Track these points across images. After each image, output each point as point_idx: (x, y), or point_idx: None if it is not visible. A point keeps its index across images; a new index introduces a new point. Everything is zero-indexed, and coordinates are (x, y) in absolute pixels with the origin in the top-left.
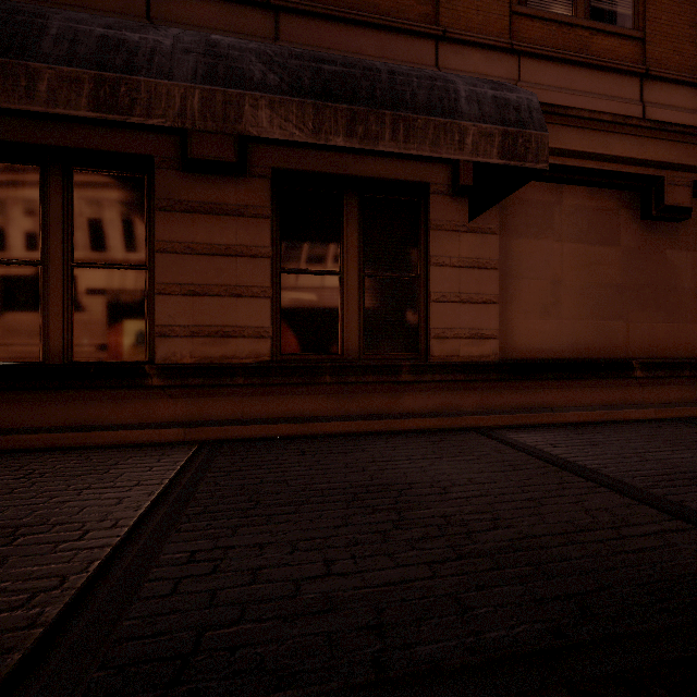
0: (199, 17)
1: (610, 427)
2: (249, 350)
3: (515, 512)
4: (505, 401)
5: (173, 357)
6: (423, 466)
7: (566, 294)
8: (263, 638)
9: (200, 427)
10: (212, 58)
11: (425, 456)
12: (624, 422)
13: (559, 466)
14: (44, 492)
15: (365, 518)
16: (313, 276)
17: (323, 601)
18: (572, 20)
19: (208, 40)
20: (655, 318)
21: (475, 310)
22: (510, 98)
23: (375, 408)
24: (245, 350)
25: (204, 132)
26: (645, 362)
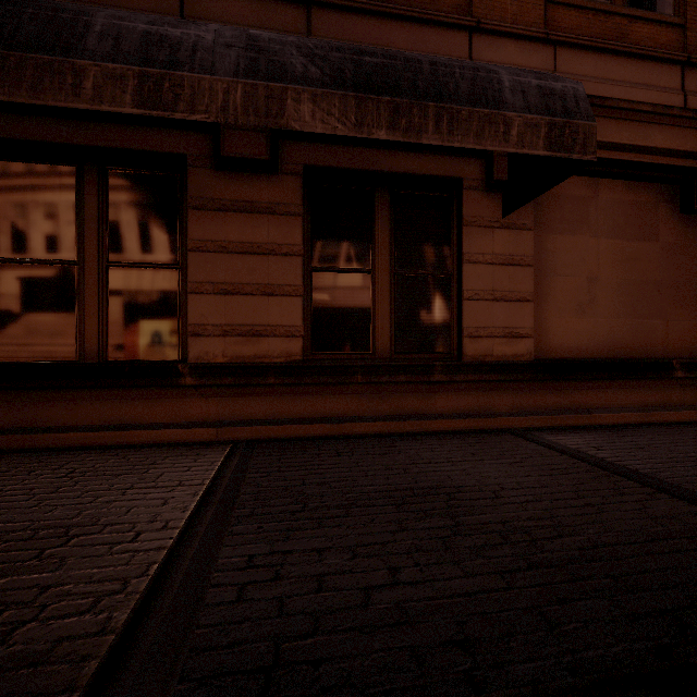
0: (232, 14)
1: (651, 429)
2: (281, 349)
3: (576, 519)
4: (540, 402)
5: (206, 356)
6: (465, 469)
7: (603, 292)
8: (344, 652)
9: (233, 427)
10: (254, 52)
11: (465, 459)
12: (664, 424)
13: (609, 470)
14: (88, 492)
15: (419, 523)
16: (344, 274)
17: (398, 612)
18: (609, 7)
19: (249, 34)
20: (695, 316)
21: (509, 309)
22: (555, 87)
23: (406, 409)
24: (277, 349)
25: (236, 129)
26: (686, 362)
